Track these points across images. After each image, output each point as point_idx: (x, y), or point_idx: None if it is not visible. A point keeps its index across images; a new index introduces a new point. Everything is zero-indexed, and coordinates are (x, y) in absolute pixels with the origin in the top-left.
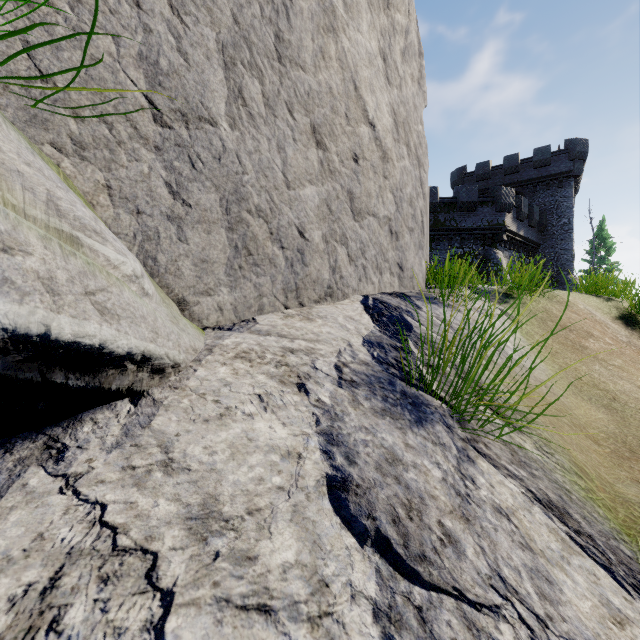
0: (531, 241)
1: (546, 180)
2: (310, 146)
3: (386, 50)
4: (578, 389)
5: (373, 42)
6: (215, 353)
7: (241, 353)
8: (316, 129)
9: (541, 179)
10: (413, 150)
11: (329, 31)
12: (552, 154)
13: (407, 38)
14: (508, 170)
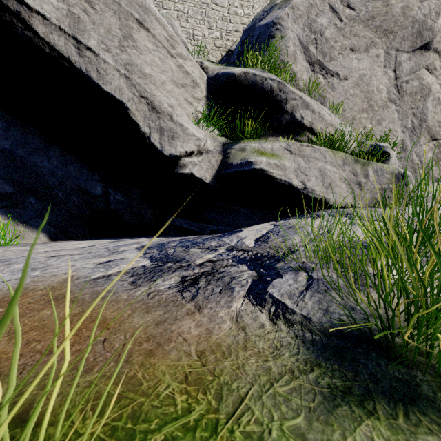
0: None
1: None
2: (430, 142)
3: None
4: None
5: None
6: None
7: None
8: (432, 136)
9: None
10: None
11: (437, 105)
12: None
13: None
14: None
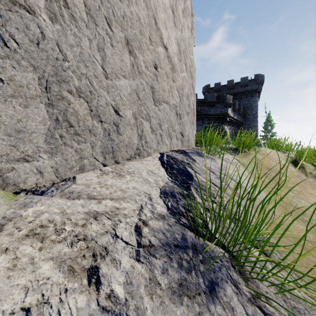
0: (239, 121)
1: (246, 93)
2: (124, 52)
3: (174, 6)
4: (284, 208)
5: None
6: (3, 232)
7: (37, 228)
8: (129, 42)
9: (244, 92)
10: (188, 68)
11: None
12: (248, 81)
13: (185, 3)
14: (229, 87)
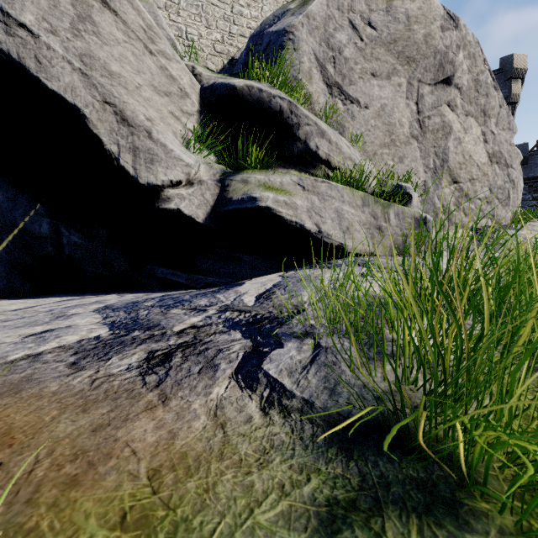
0: None
1: None
2: (451, 185)
3: (485, 130)
4: None
5: (478, 133)
6: None
7: None
8: (453, 178)
9: None
10: (503, 163)
11: (458, 145)
12: None
13: (498, 116)
14: None
